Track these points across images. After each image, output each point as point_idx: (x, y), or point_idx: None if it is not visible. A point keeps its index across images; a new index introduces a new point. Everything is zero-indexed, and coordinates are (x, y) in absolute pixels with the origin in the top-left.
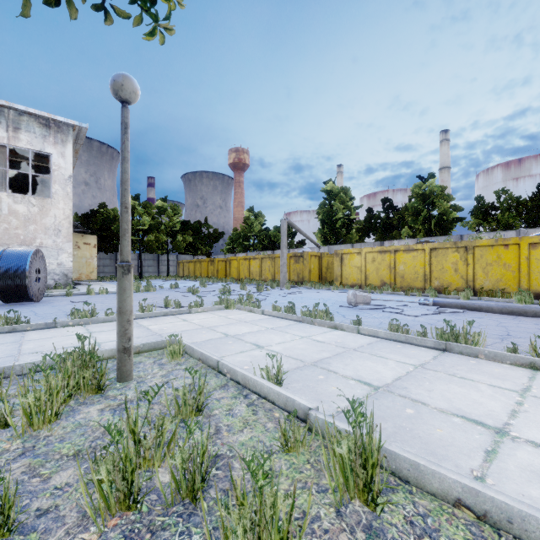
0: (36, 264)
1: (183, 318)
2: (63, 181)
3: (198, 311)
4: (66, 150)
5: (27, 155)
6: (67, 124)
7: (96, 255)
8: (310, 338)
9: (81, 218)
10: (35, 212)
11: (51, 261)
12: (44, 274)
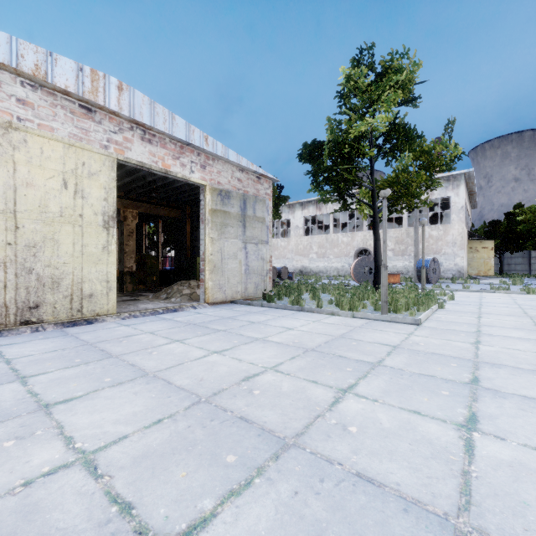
0: (433, 265)
1: (482, 293)
2: (457, 211)
3: (501, 292)
4: (459, 191)
5: (440, 199)
6: (459, 174)
7: (493, 256)
8: (515, 302)
9: (487, 226)
10: (441, 234)
11: (450, 263)
12: (438, 270)
